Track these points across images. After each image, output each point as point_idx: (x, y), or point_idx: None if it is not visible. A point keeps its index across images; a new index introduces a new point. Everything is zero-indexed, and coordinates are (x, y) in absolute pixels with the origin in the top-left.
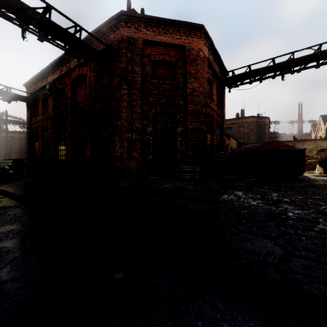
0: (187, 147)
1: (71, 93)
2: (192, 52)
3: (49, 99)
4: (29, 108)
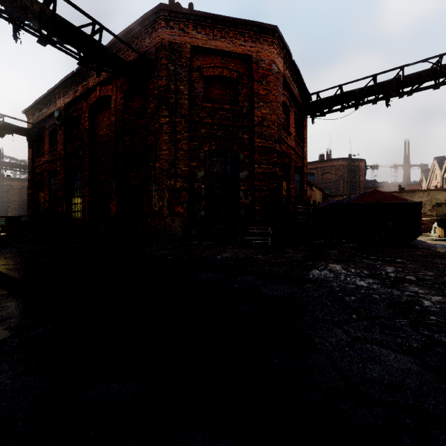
0: (254, 199)
1: (90, 123)
2: (261, 64)
3: (59, 132)
4: (31, 144)
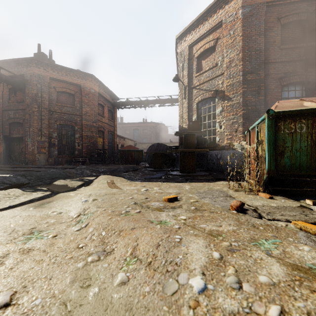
0: (82, 146)
1: None
2: (86, 89)
3: None
4: None
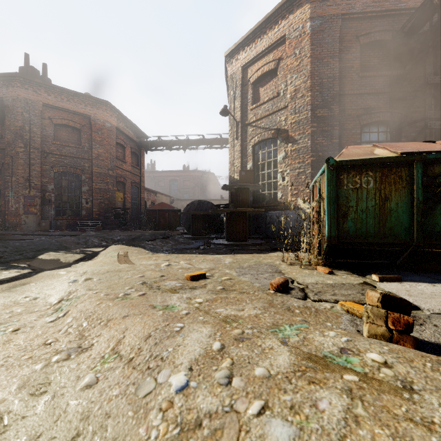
0: (93, 204)
1: None
2: (98, 122)
3: None
4: None
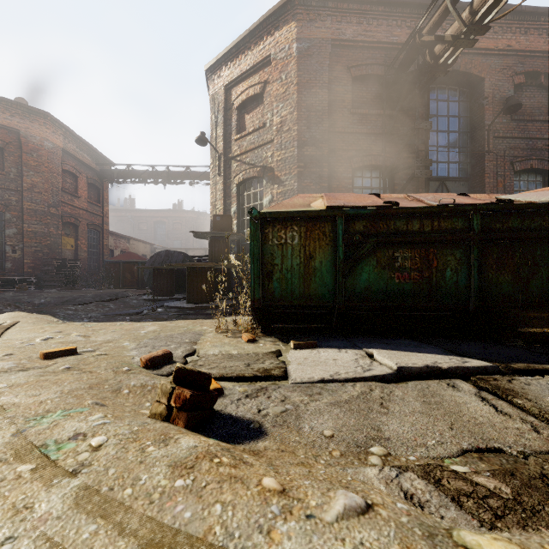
0: (23, 254)
1: None
2: (32, 140)
3: None
4: None
